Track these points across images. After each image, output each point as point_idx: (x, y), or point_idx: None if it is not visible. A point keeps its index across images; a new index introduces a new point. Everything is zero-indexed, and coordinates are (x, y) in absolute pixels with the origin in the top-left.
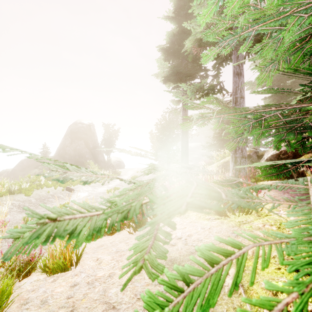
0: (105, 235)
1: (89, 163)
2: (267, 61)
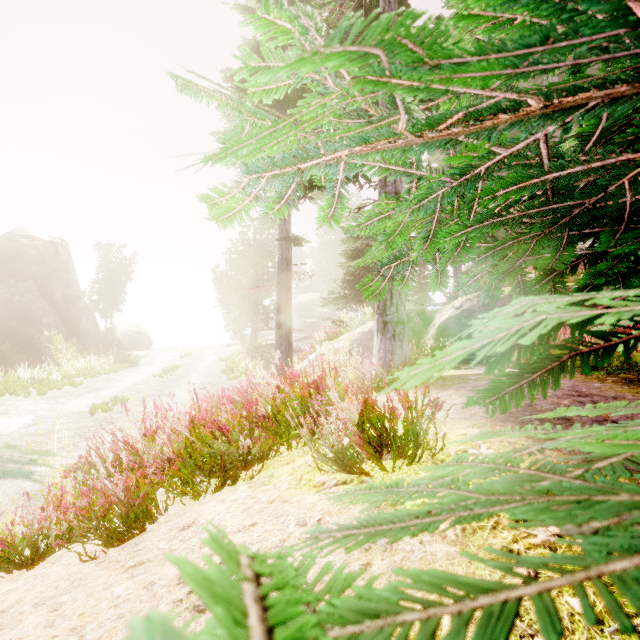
0: (7, 571)
1: (51, 338)
2: (472, 37)
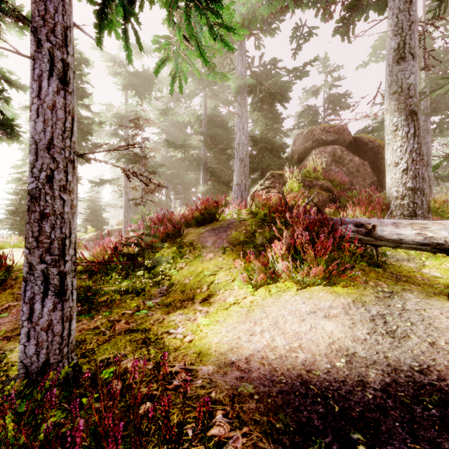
0: None
1: None
2: None
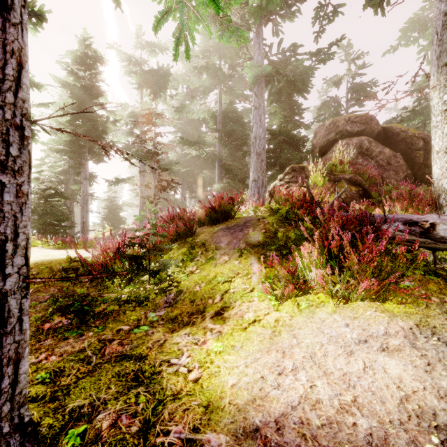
0: None
1: None
2: None
